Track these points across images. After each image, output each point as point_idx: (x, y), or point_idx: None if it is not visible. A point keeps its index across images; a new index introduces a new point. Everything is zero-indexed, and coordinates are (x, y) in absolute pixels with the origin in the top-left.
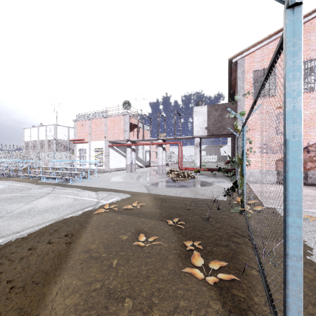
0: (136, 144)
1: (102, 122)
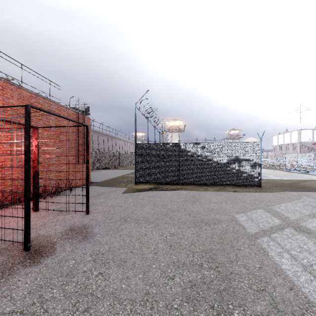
0: None
1: None
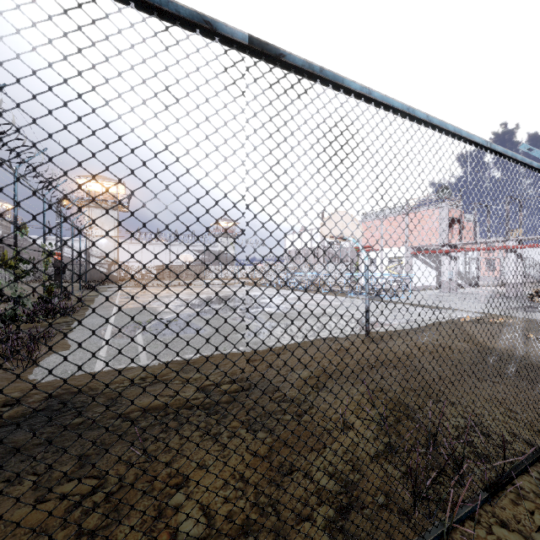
0: (461, 250)
1: (400, 221)
